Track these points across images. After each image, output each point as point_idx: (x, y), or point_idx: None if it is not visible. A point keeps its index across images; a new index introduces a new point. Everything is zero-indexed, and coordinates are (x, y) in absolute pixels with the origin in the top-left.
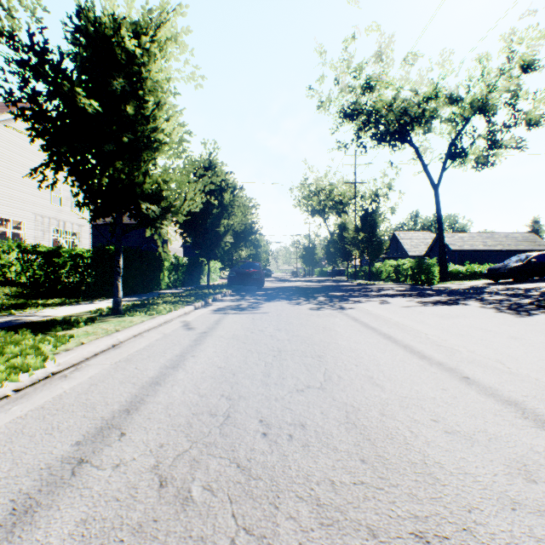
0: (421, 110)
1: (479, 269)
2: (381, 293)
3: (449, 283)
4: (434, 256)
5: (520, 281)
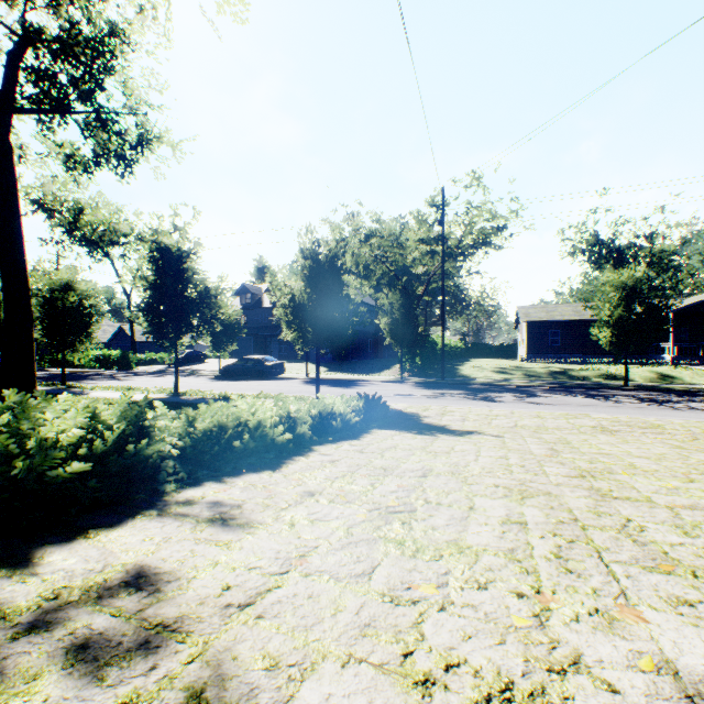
0: (117, 231)
1: (156, 357)
2: (122, 375)
3: (145, 368)
4: (118, 345)
5: (183, 365)
